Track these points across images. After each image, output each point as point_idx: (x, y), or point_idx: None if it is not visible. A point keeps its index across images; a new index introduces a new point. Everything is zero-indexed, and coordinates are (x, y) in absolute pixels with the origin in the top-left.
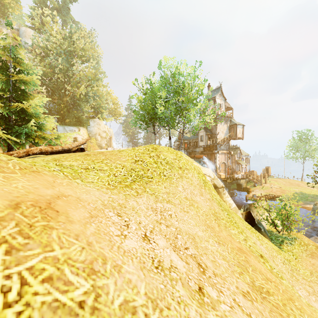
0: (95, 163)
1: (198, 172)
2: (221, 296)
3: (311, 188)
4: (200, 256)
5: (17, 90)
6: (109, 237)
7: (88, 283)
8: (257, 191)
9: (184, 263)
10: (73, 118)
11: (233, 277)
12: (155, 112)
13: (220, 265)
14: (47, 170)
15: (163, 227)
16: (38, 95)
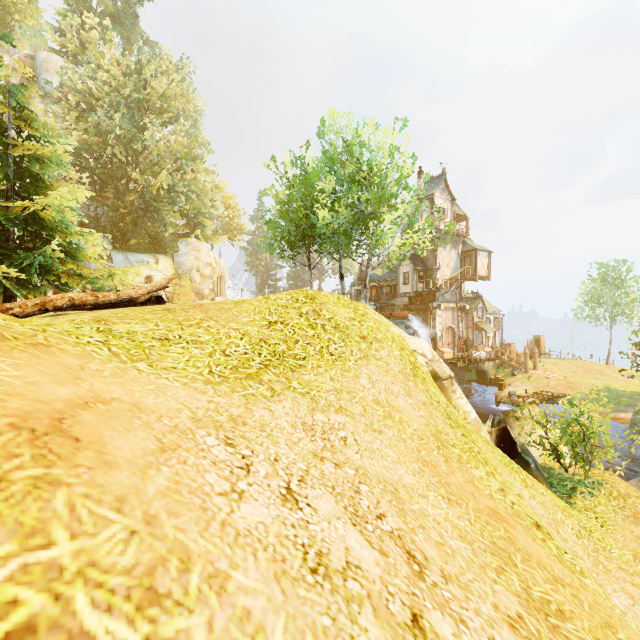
0: (183, 327)
1: (400, 347)
2: (463, 633)
3: (628, 379)
4: (412, 534)
5: (24, 175)
6: (201, 499)
7: (135, 634)
8: (518, 384)
9: (377, 553)
10: (144, 237)
11: (485, 581)
12: (311, 223)
13: (456, 552)
14: (72, 341)
15: (329, 467)
16: (68, 187)
